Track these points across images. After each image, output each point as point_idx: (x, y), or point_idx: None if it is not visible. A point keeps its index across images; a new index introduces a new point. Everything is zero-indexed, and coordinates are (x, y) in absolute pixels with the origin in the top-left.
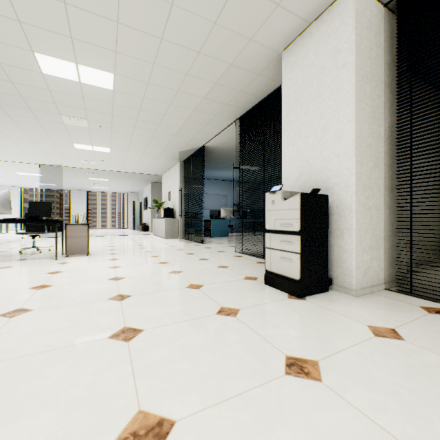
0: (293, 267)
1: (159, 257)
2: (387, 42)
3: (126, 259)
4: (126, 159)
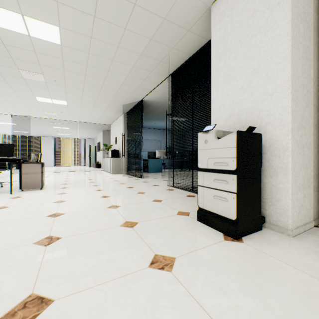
0: (228, 207)
1: (102, 191)
2: None
3: (73, 193)
4: (80, 111)
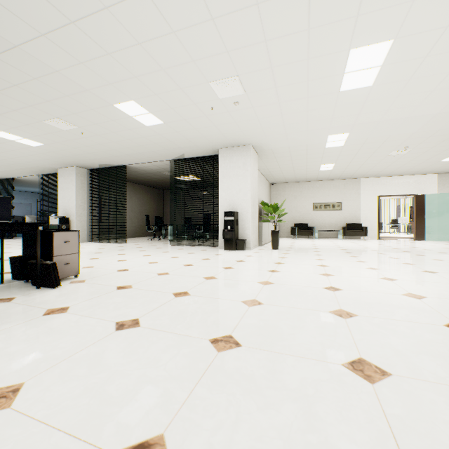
0: None
1: None
2: (89, 178)
3: None
4: None
